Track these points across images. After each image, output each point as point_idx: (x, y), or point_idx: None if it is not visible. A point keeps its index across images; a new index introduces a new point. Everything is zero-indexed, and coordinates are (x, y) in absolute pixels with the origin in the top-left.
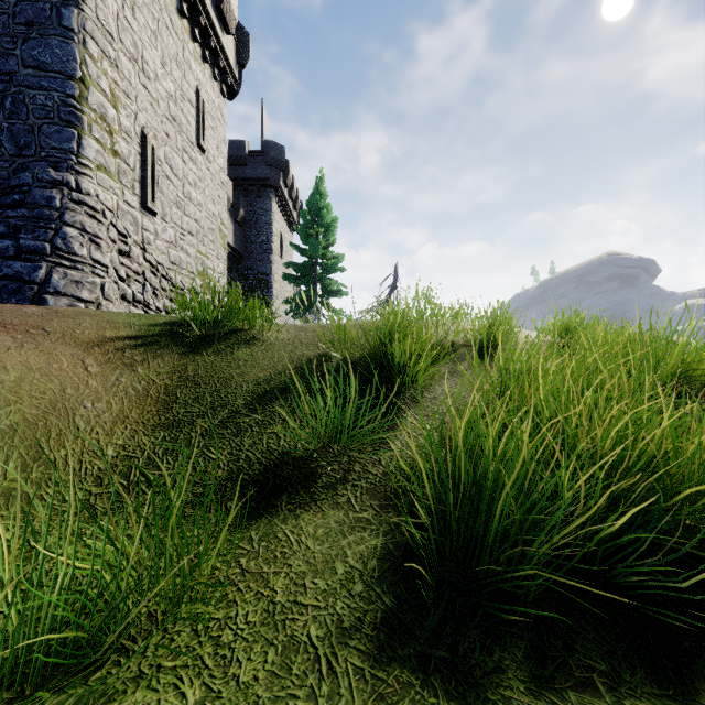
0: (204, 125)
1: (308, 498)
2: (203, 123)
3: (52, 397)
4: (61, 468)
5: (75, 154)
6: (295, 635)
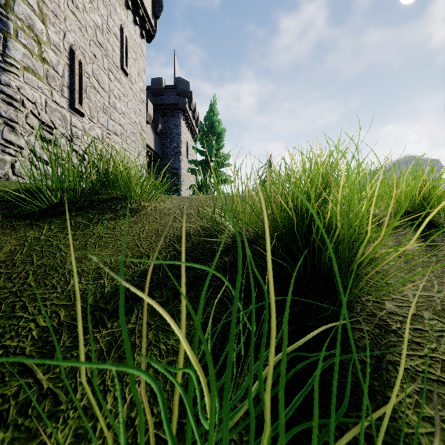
0: (127, 54)
1: None
2: (126, 53)
3: None
4: None
5: (0, 54)
6: None
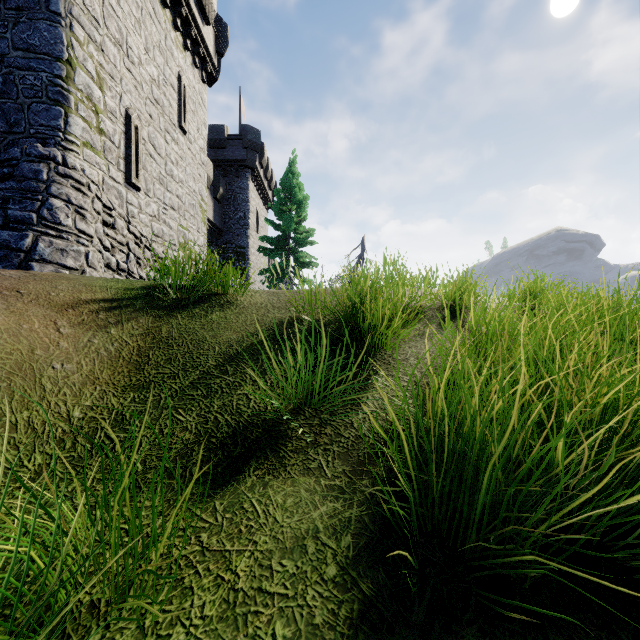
0: (185, 108)
1: (278, 463)
2: (184, 107)
3: (19, 357)
4: (22, 431)
5: (62, 131)
6: (258, 634)
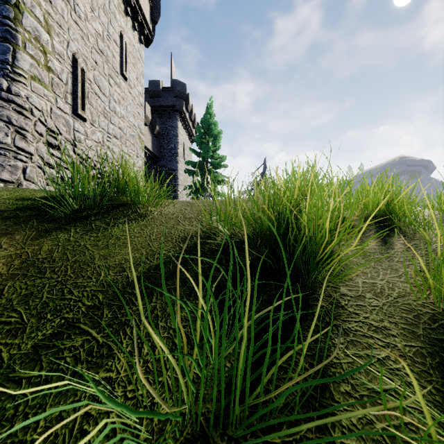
0: (126, 60)
1: None
2: (125, 59)
3: None
4: None
5: (10, 65)
6: None
